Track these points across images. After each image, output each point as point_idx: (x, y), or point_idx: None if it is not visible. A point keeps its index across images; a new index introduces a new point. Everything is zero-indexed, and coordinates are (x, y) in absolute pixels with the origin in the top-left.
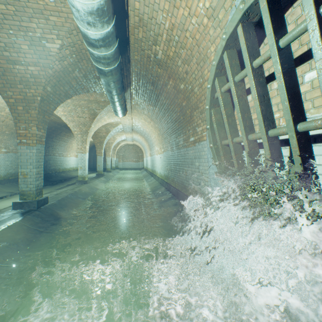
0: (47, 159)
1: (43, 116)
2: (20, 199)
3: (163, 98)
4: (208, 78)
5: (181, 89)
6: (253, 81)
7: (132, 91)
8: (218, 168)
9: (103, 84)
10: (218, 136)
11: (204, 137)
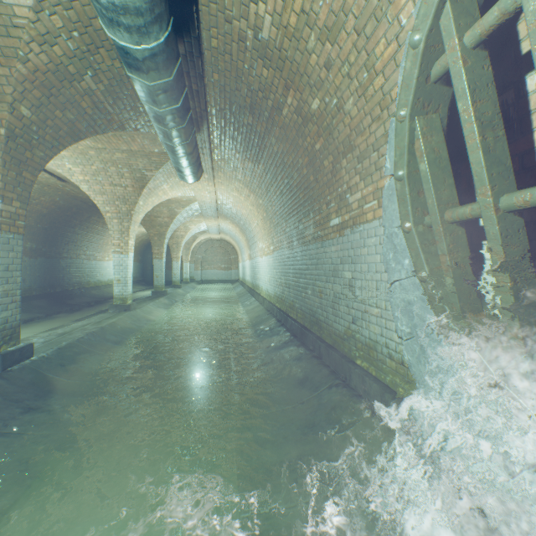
0: (64, 264)
1: (18, 174)
2: None
3: (274, 140)
4: (386, 63)
5: (313, 111)
6: None
7: (211, 130)
8: (427, 288)
9: (142, 98)
10: (435, 197)
11: (368, 213)
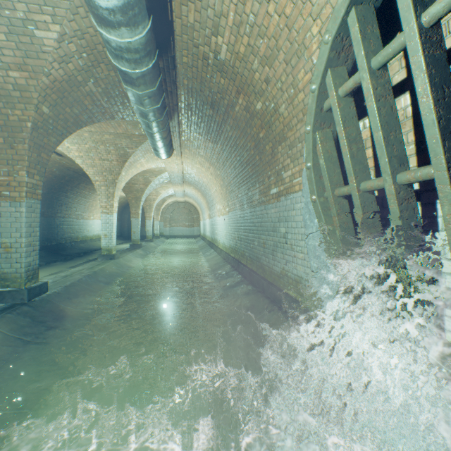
0: (58, 222)
1: (38, 155)
2: (0, 286)
3: (229, 128)
4: (305, 85)
5: (257, 110)
6: (422, 56)
7: (180, 118)
8: (326, 237)
9: (133, 101)
10: (328, 181)
11: (295, 186)
